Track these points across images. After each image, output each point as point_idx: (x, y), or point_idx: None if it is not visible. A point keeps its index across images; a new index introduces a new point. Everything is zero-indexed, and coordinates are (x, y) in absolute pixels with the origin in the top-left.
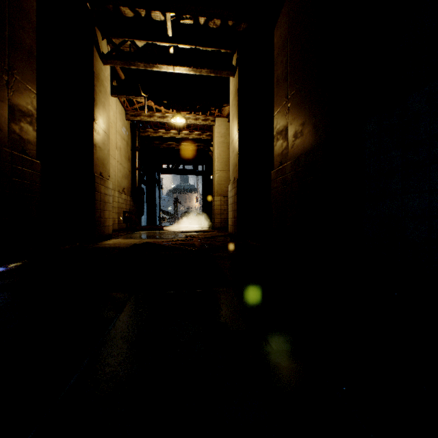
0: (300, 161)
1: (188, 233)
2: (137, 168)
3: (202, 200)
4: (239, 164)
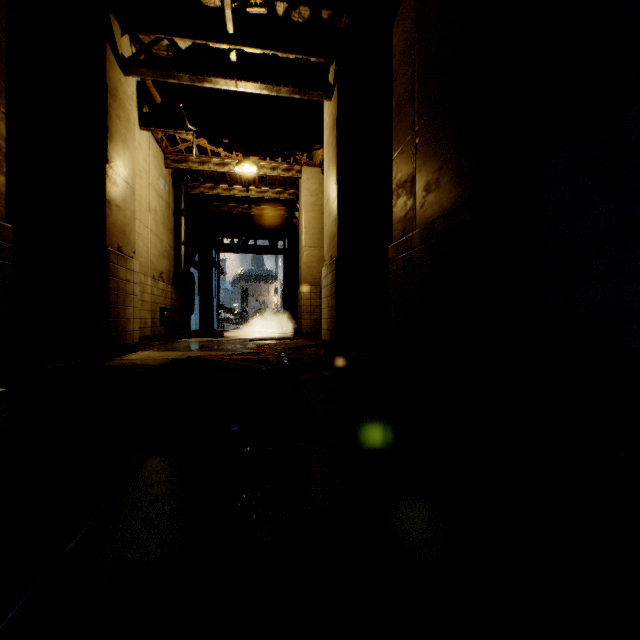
0: (435, 228)
1: (261, 341)
2: (183, 241)
3: (284, 292)
4: (339, 235)
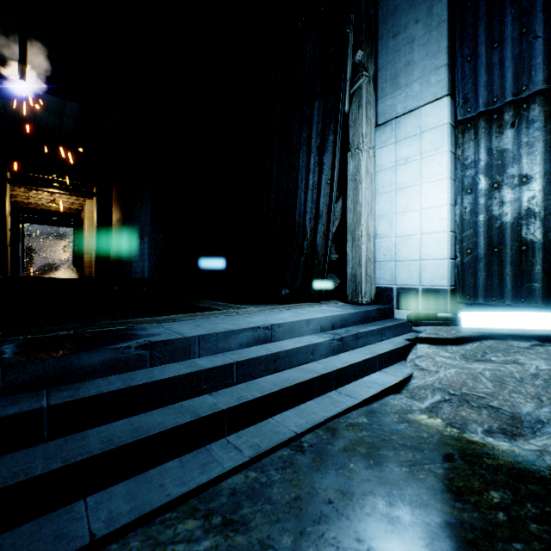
0: (116, 249)
1: None
2: (10, 229)
3: (74, 254)
4: (98, 243)
